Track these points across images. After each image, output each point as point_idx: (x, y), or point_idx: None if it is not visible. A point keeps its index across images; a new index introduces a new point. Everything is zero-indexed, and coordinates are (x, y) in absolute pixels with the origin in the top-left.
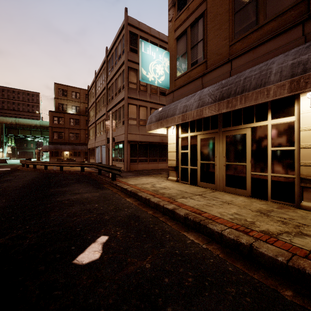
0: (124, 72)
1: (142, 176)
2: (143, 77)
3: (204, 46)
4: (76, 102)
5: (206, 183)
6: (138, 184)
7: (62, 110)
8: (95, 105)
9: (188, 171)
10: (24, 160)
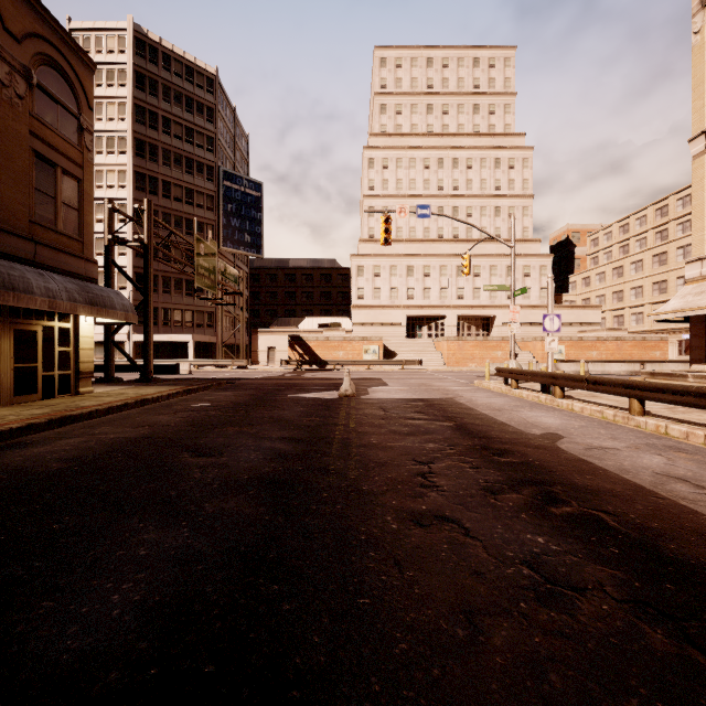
0: None
1: None
2: None
3: None
4: None
5: None
6: None
7: None
8: None
9: None
10: None
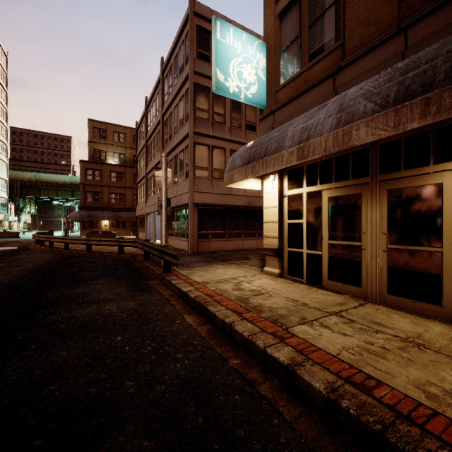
0: (188, 93)
1: (216, 264)
2: (219, 86)
3: (338, 16)
4: (119, 148)
5: (341, 285)
6: (210, 283)
7: (99, 159)
8: (146, 149)
9: (303, 258)
10: (37, 234)
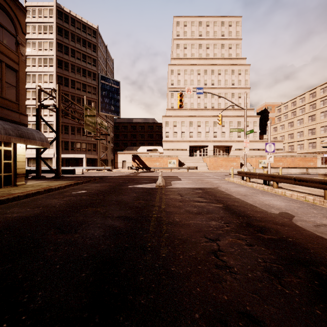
0: None
1: None
2: None
3: None
4: None
5: None
6: None
7: None
8: None
9: None
10: None
